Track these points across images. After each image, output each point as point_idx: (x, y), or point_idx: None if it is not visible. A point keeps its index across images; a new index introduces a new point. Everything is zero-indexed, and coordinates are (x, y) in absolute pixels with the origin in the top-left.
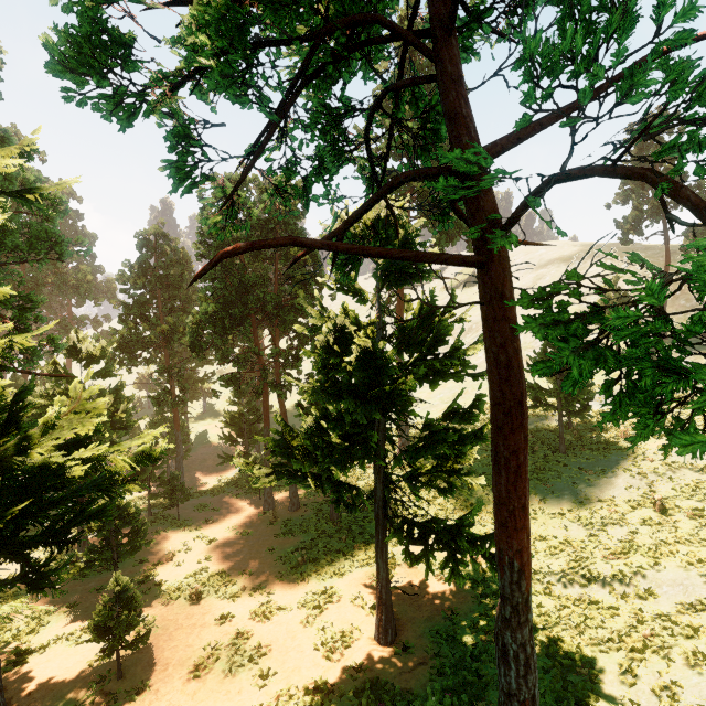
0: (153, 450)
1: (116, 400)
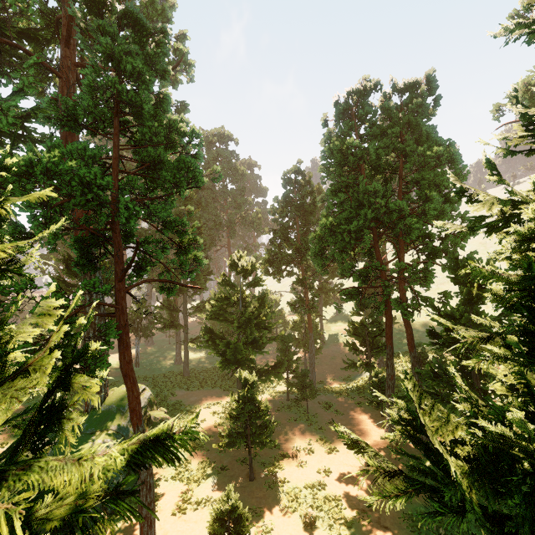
0: (173, 437)
1: (262, 305)
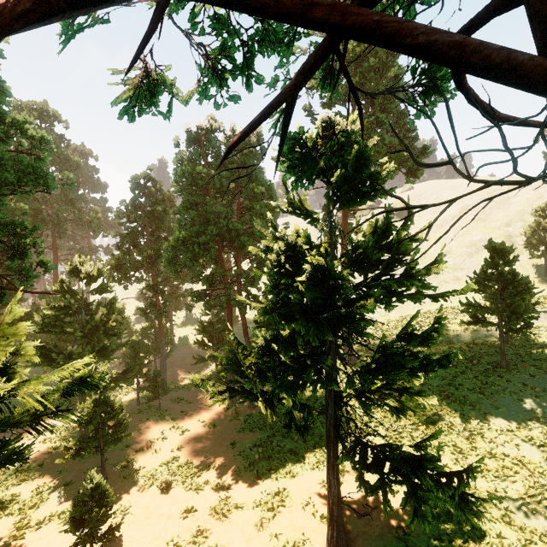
0: (93, 376)
1: (110, 312)
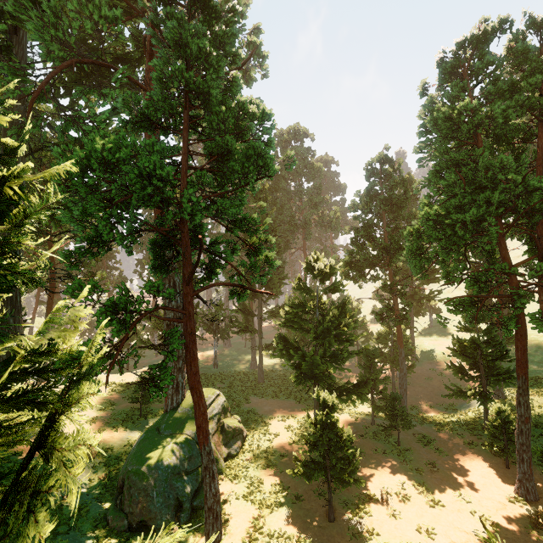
0: None
1: (342, 313)
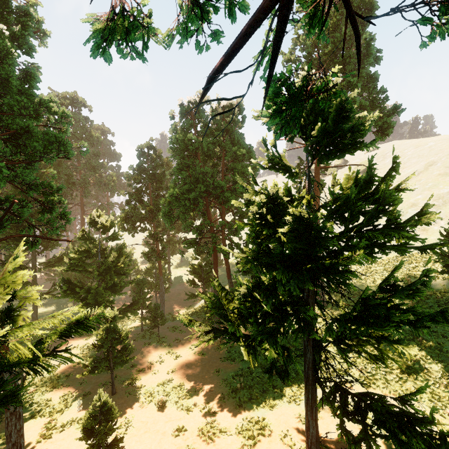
0: (88, 319)
1: (120, 255)
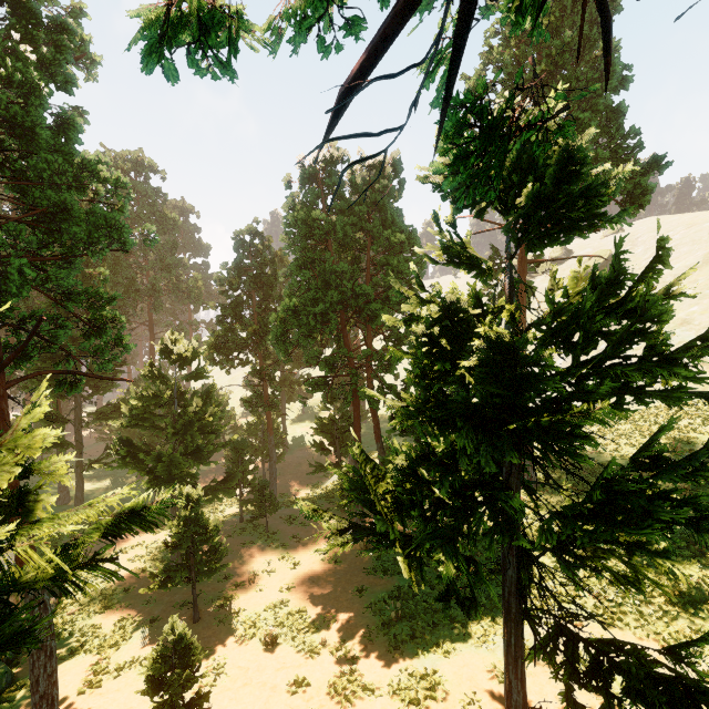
0: (149, 508)
1: (207, 403)
